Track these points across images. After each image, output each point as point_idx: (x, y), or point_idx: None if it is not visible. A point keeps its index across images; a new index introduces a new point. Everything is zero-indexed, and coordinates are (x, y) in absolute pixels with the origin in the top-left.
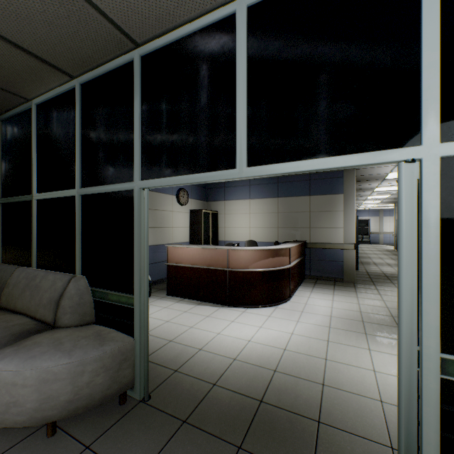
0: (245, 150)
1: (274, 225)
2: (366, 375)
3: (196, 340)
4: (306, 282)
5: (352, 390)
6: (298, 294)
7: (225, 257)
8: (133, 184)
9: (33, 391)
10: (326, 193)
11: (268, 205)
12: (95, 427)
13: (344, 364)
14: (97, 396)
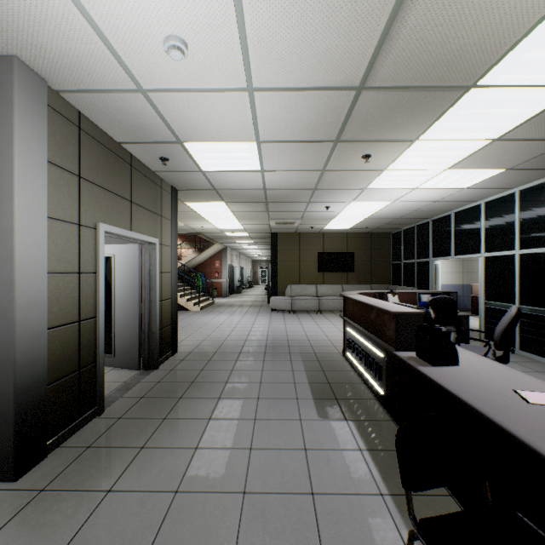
0: (453, 251)
1: None
2: None
3: None
4: None
5: None
6: None
7: None
8: (429, 259)
9: None
10: None
11: None
12: None
13: None
14: None
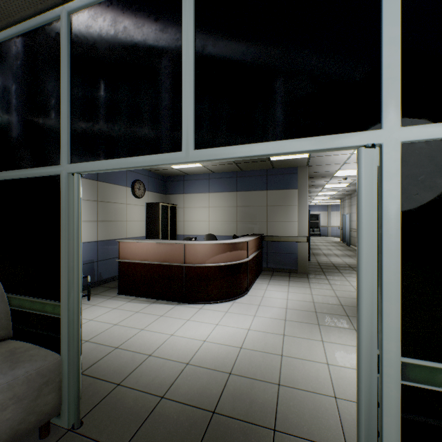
0: (192, 129)
1: (233, 219)
2: (320, 369)
3: (146, 345)
4: (263, 275)
5: (307, 388)
6: (255, 286)
7: (182, 252)
8: (59, 167)
9: None
10: (282, 188)
11: (227, 199)
12: None
13: (299, 359)
14: (3, 436)
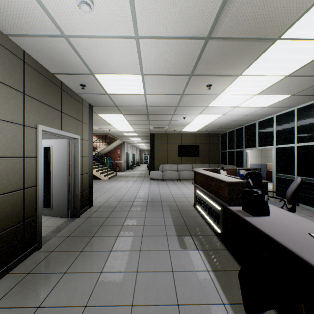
0: (257, 144)
1: None
2: None
3: None
4: None
5: None
6: None
7: None
8: (243, 149)
9: None
10: None
11: None
12: None
13: None
14: None
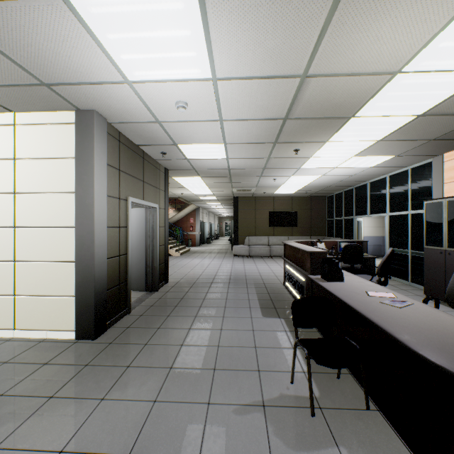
0: (368, 211)
1: None
2: None
3: None
4: None
5: None
6: None
7: None
8: (352, 217)
9: None
10: None
11: None
12: None
13: None
14: None
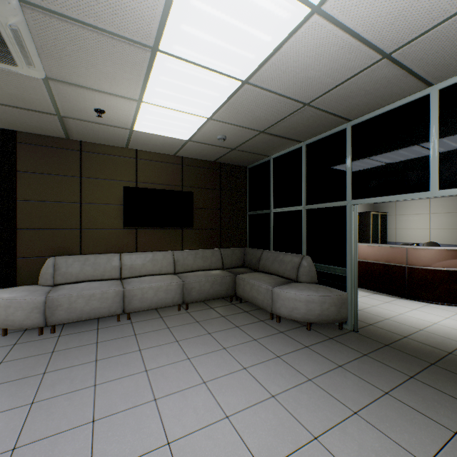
0: (437, 179)
1: None
2: None
3: (381, 314)
4: None
5: None
6: None
7: (403, 254)
8: (345, 202)
9: (303, 305)
10: None
11: (456, 203)
12: (330, 333)
13: None
14: (331, 317)
